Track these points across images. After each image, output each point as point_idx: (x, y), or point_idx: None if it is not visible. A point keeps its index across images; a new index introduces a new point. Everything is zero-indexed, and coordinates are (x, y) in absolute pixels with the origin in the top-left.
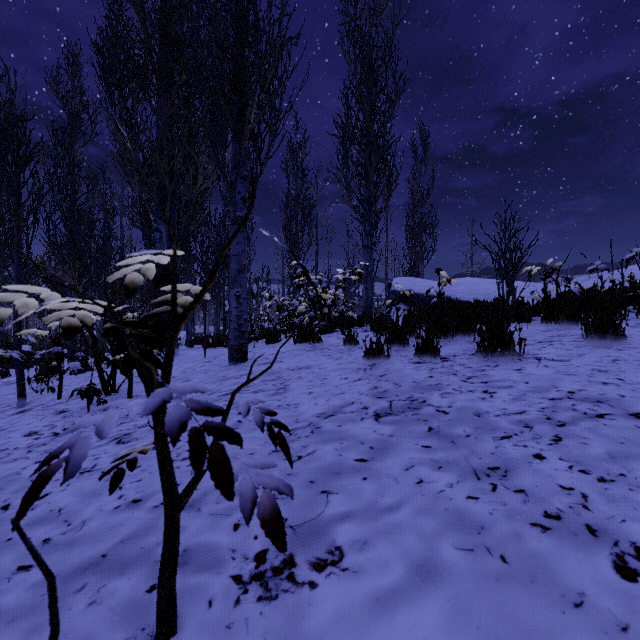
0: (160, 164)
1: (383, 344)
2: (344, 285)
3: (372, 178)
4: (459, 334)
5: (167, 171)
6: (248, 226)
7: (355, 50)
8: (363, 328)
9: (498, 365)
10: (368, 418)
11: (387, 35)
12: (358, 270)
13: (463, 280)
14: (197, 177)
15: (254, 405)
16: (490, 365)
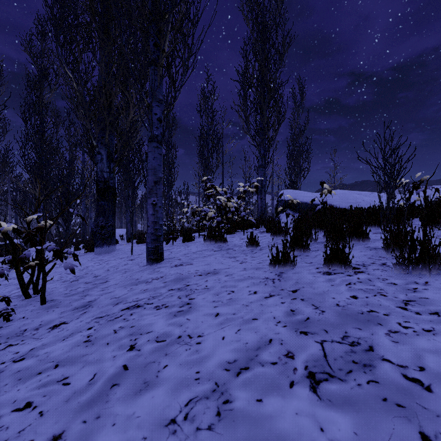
0: (99, 100)
1: (289, 252)
2: (244, 195)
3: (266, 113)
4: (354, 239)
5: (105, 106)
6: (173, 153)
7: (252, 14)
8: (259, 229)
9: (428, 282)
10: (300, 383)
11: (277, 3)
12: (255, 184)
13: (335, 191)
14: (129, 111)
15: (151, 332)
16: (418, 282)
